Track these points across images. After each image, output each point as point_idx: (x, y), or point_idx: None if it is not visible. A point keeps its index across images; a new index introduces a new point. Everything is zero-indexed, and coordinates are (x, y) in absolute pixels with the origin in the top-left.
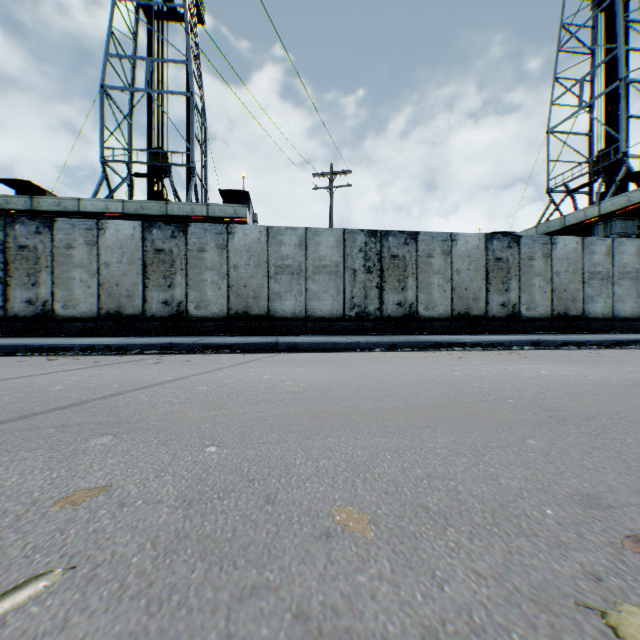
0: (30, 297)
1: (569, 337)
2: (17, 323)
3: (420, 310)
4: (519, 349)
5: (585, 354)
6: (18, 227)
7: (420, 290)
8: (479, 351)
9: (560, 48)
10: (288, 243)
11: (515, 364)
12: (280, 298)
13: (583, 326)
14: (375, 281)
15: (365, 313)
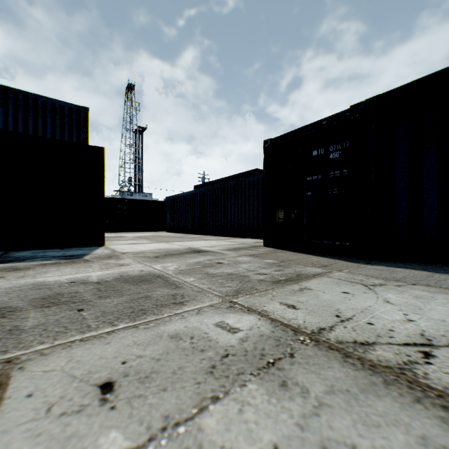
0: None
1: None
2: None
3: None
4: None
5: None
6: None
7: None
8: None
9: (121, 143)
10: None
11: None
12: None
13: None
14: None
15: None
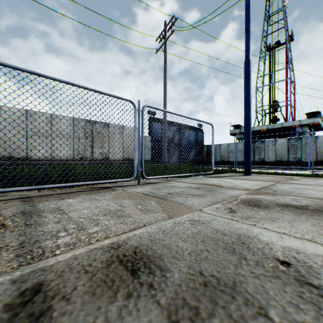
0: (258, 157)
1: None
2: (256, 163)
3: None
4: None
5: None
6: (256, 143)
7: None
8: None
9: None
10: None
11: None
12: None
13: None
14: None
15: None
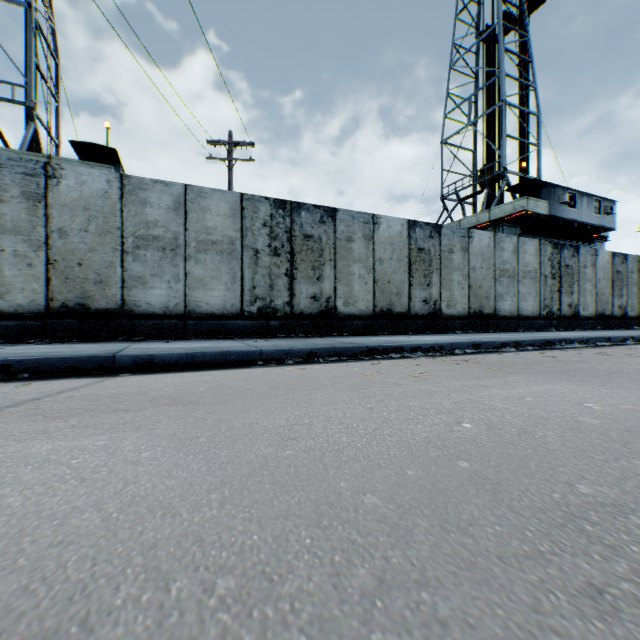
0: None
1: (498, 337)
2: None
3: (339, 305)
4: (464, 353)
5: (546, 359)
6: None
7: (339, 281)
8: (426, 358)
9: (453, 66)
10: (157, 204)
11: (513, 385)
12: (143, 284)
13: (495, 324)
14: (284, 267)
15: (271, 308)
